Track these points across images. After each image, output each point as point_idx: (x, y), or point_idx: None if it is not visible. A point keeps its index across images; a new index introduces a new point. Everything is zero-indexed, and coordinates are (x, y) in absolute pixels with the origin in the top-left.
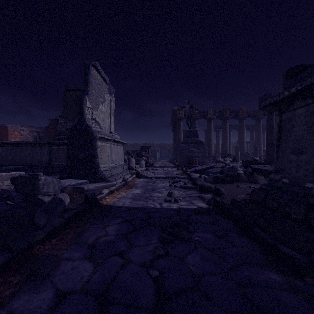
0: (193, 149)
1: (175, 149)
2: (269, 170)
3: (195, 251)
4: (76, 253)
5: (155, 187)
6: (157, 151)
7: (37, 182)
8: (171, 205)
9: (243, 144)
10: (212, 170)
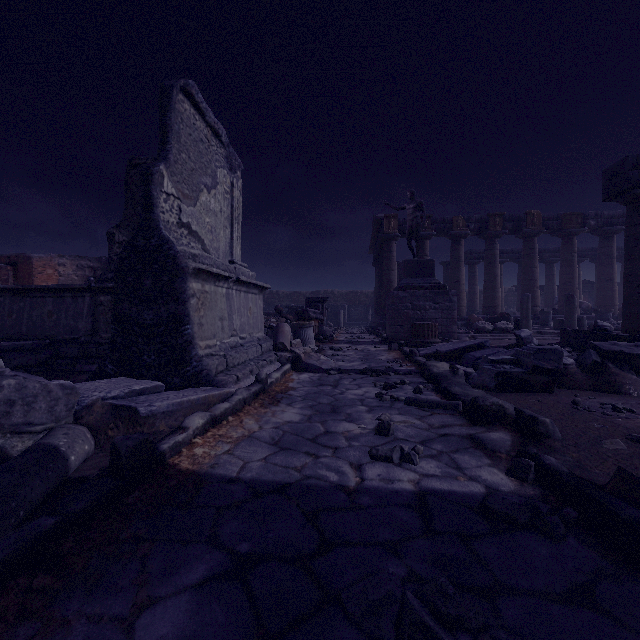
0: (424, 302)
1: (380, 304)
2: None
3: None
4: None
5: (340, 401)
6: (341, 308)
7: None
8: (395, 475)
9: (534, 293)
10: (483, 354)
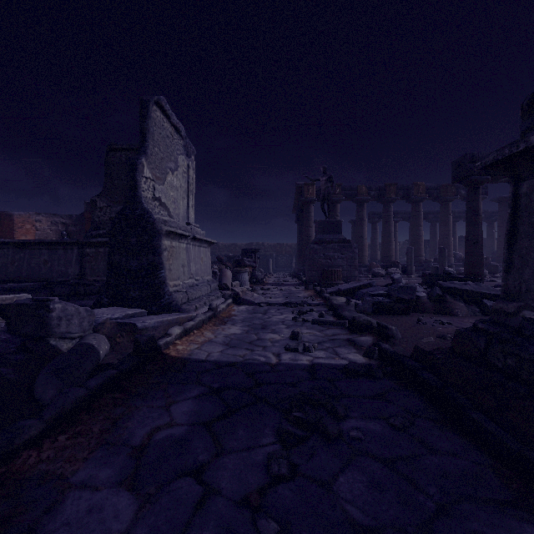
0: (333, 253)
1: (301, 254)
2: (473, 290)
3: (353, 466)
4: (103, 469)
5: (268, 322)
6: (270, 257)
7: (47, 315)
8: (299, 357)
9: (419, 246)
10: (369, 291)
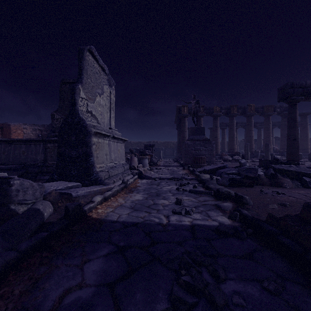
0: (199, 147)
1: (179, 148)
2: (296, 170)
3: None
4: None
5: (160, 191)
6: (161, 149)
7: (9, 188)
8: (182, 219)
9: (251, 142)
10: (224, 170)
